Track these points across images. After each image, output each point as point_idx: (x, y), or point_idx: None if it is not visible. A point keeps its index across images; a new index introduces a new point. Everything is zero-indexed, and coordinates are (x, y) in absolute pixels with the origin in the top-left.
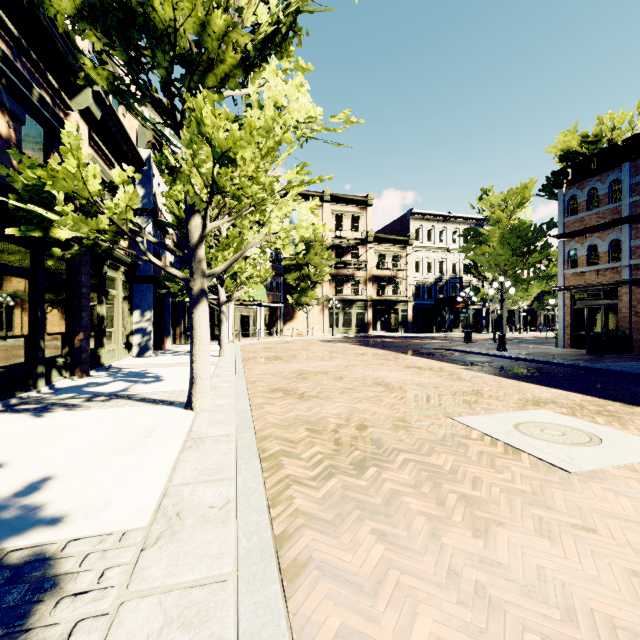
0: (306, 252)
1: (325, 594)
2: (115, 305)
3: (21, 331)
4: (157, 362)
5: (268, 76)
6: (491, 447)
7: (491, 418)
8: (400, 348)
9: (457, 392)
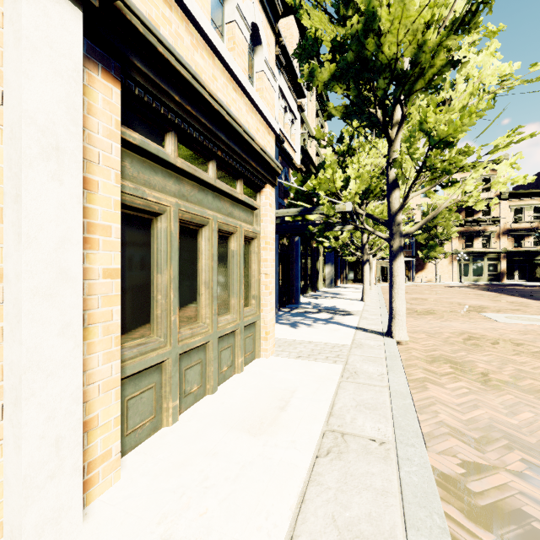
0: (434, 217)
1: None
2: (320, 263)
3: (303, 274)
4: (338, 290)
5: None
6: (479, 317)
7: (500, 314)
8: (515, 292)
9: (504, 309)
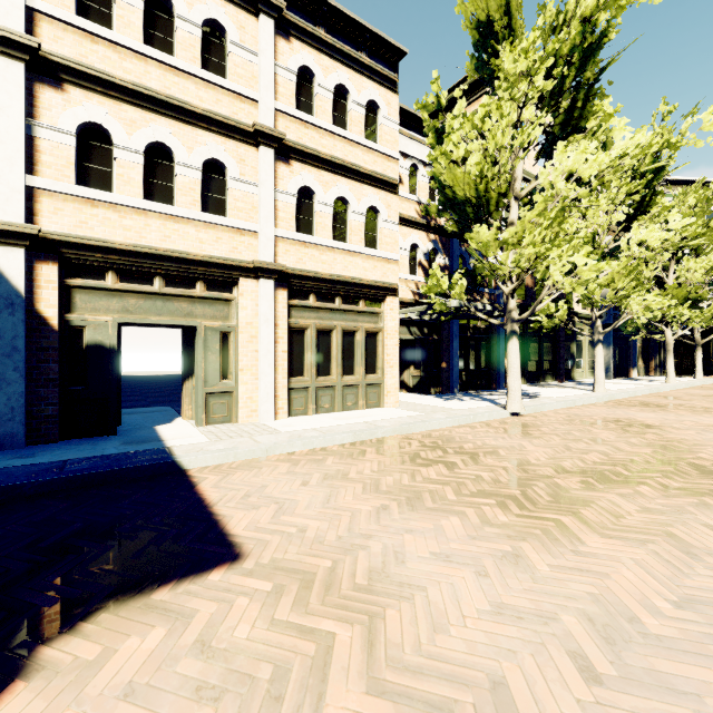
0: None
1: (582, 407)
2: (583, 345)
3: (535, 358)
4: (609, 382)
5: (632, 233)
6: None
7: None
8: None
9: None
